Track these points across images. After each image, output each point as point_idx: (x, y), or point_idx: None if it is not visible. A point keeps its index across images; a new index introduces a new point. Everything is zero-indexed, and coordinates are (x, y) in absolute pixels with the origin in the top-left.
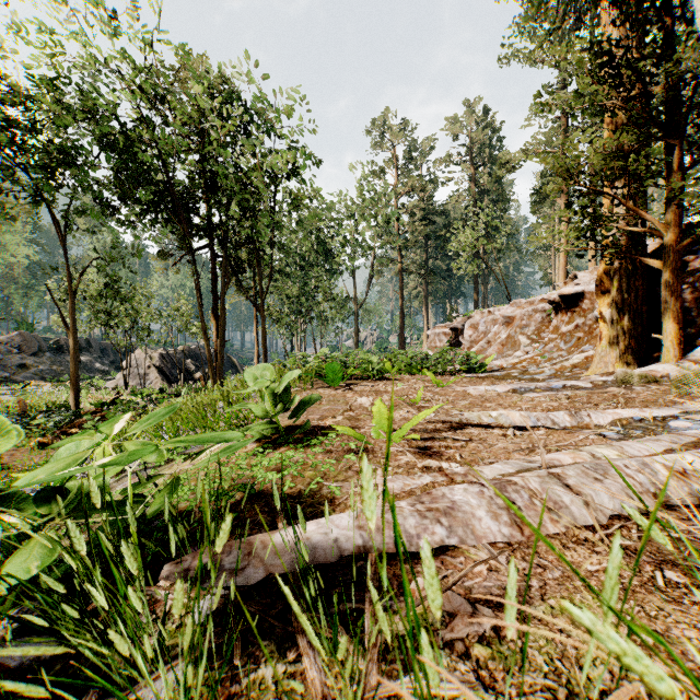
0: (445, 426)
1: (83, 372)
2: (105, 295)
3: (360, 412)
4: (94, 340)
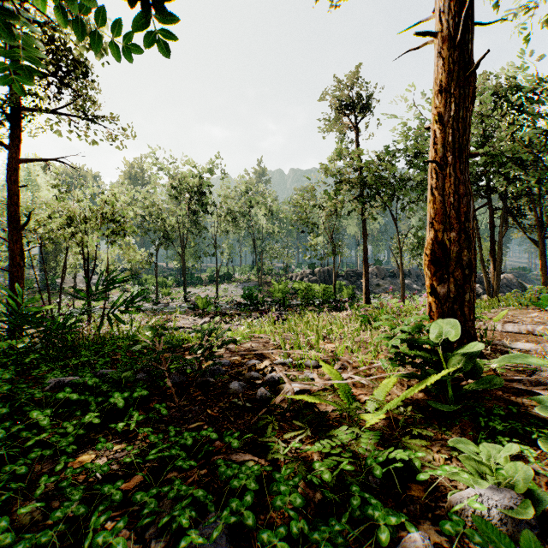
0: (541, 324)
1: (406, 290)
2: (417, 248)
3: (514, 317)
4: (412, 270)
